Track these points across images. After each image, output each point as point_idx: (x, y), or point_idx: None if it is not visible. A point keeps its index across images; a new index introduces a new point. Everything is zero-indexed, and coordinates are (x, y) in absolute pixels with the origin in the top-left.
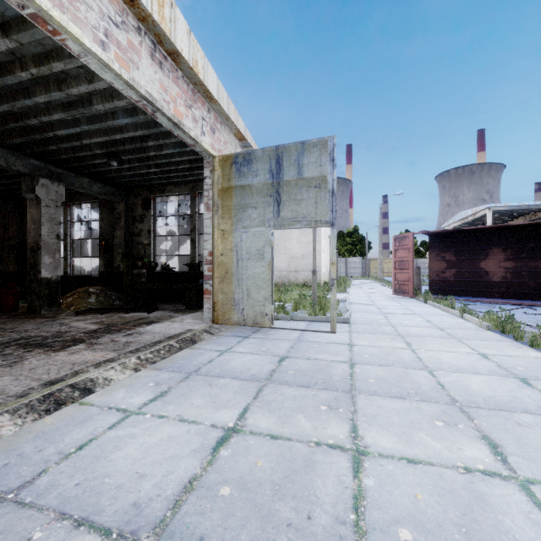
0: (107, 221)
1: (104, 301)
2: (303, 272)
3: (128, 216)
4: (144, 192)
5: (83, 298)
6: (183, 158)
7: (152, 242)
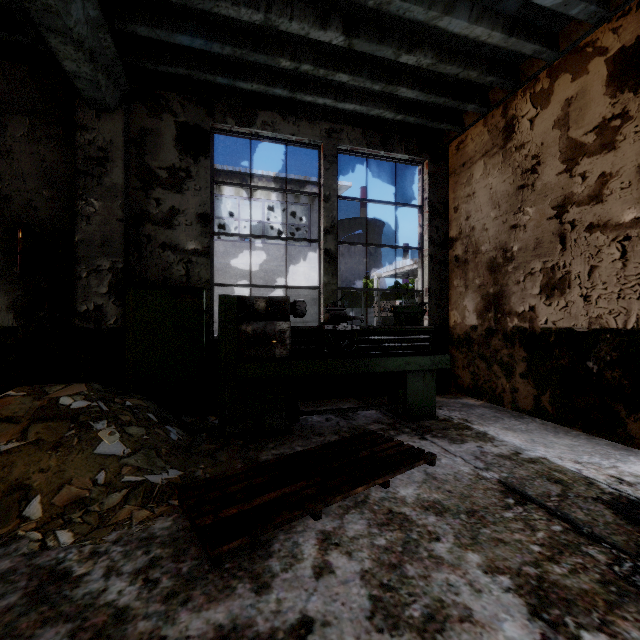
0: (30, 164)
1: (151, 439)
2: (313, 324)
3: (127, 163)
4: (187, 107)
5: (64, 448)
6: (470, 28)
7: (209, 247)
